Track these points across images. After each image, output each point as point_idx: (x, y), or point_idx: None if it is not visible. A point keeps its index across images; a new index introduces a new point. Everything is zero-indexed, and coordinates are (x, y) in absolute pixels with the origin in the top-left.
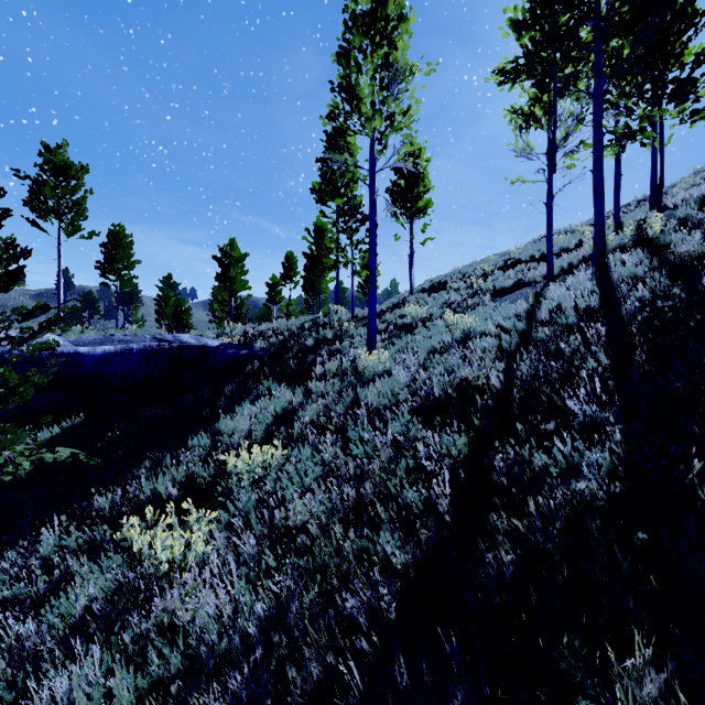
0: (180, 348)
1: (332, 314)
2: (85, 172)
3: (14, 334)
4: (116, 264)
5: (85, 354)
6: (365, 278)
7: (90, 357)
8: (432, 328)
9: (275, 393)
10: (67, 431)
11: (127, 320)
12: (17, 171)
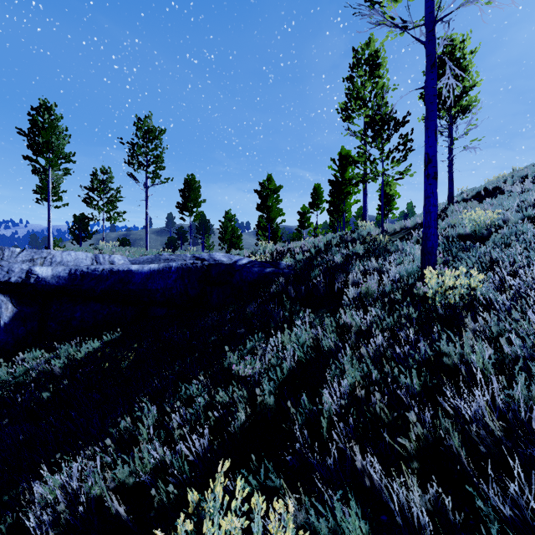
0: (210, 266)
1: (360, 230)
2: (163, 133)
3: (91, 255)
4: (188, 204)
5: (135, 271)
6: (384, 200)
7: (139, 274)
8: (531, 236)
9: (298, 323)
10: (96, 349)
11: (203, 245)
12: (121, 139)
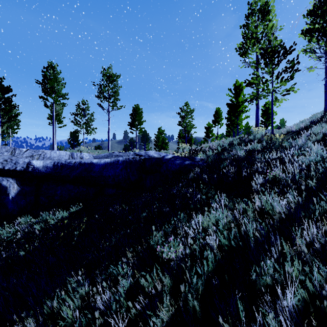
0: (145, 160)
1: (254, 133)
2: (118, 77)
3: (69, 153)
4: (135, 122)
5: (95, 163)
6: (265, 117)
7: (97, 165)
8: None
9: (214, 205)
10: (62, 218)
11: (144, 149)
12: (93, 82)
